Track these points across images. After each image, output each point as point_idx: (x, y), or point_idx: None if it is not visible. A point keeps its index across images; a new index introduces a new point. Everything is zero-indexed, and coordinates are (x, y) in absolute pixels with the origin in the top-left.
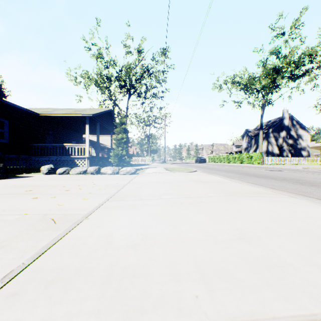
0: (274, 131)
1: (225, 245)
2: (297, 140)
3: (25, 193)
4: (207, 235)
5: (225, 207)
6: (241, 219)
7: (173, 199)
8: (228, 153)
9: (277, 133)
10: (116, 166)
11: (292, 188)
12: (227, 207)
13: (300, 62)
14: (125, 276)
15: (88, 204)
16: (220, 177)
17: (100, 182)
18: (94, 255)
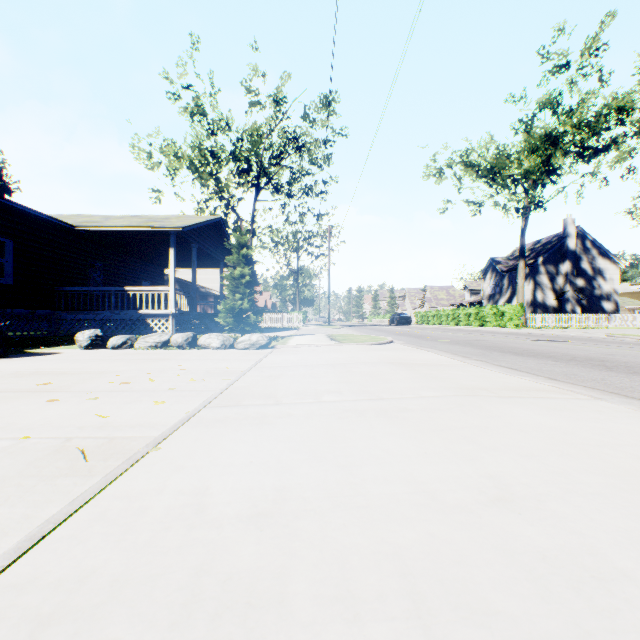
0: (547, 262)
1: (464, 517)
2: (594, 280)
3: (35, 389)
4: (422, 491)
5: (458, 423)
6: (495, 452)
7: (345, 404)
8: (455, 305)
9: (553, 265)
10: (229, 331)
11: (592, 378)
12: (462, 423)
13: (600, 124)
14: (228, 603)
15: (163, 415)
16: (441, 355)
17: (195, 366)
18: (161, 543)
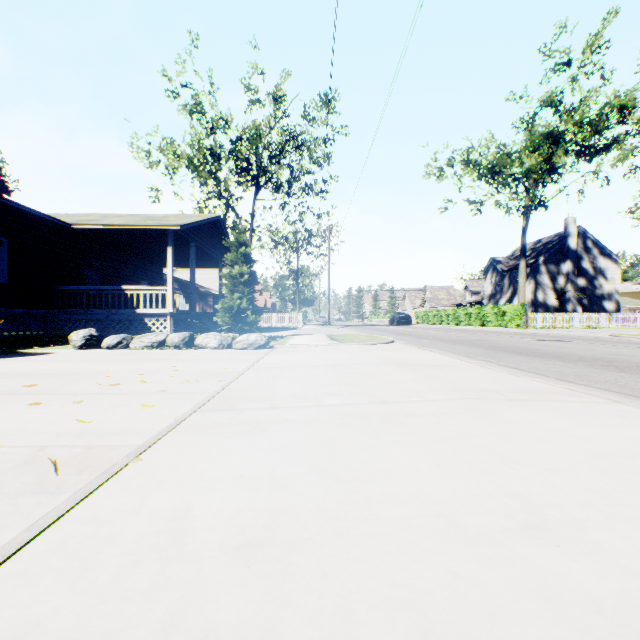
0: (548, 261)
1: (492, 549)
2: (595, 280)
3: (18, 391)
4: (439, 515)
5: (471, 430)
6: (517, 466)
7: (346, 408)
8: (456, 305)
9: (554, 264)
10: (227, 331)
11: (605, 379)
12: (475, 430)
13: (602, 122)
14: None
15: (150, 420)
16: (445, 355)
17: (190, 367)
18: (126, 584)
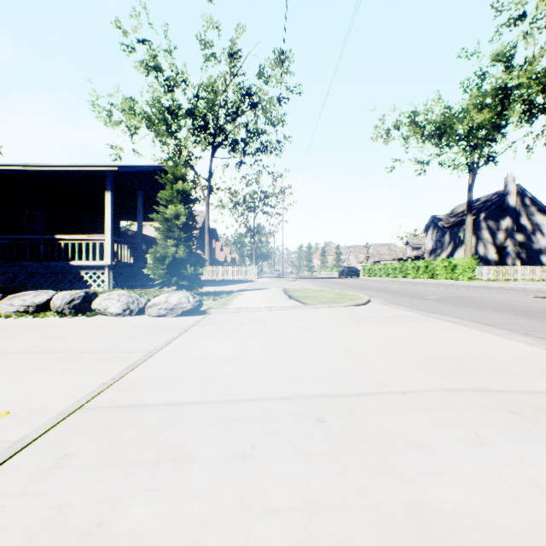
0: (488, 218)
1: None
2: (533, 235)
3: None
4: None
5: None
6: None
7: None
8: (397, 259)
9: (494, 221)
10: (160, 286)
11: None
12: None
13: None
14: None
15: None
16: (514, 340)
17: None
18: None
